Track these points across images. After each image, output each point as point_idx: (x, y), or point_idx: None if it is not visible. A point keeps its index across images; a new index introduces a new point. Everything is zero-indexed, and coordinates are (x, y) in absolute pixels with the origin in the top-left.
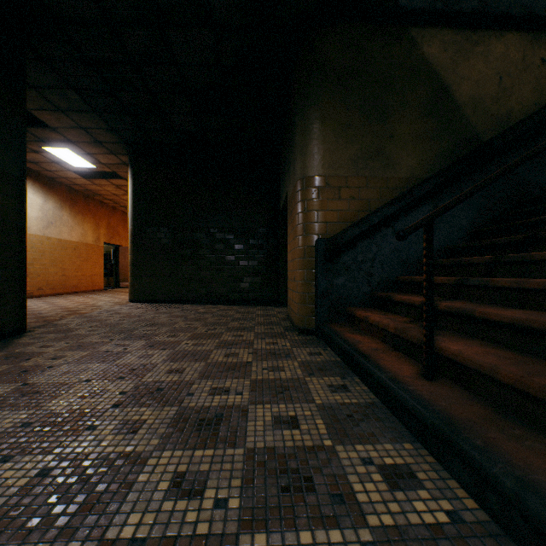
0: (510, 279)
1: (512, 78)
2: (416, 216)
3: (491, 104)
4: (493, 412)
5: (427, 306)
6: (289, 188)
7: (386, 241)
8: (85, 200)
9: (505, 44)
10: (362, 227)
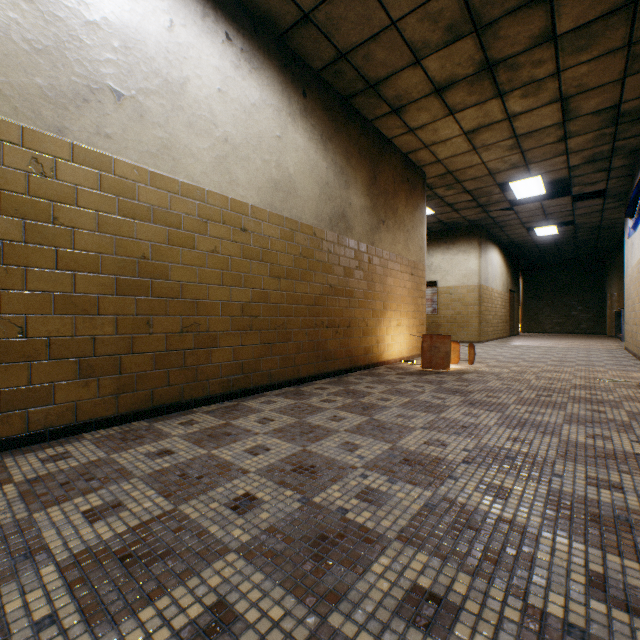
0: None
1: None
2: None
3: None
4: None
5: None
6: (606, 292)
7: None
8: None
9: None
10: None
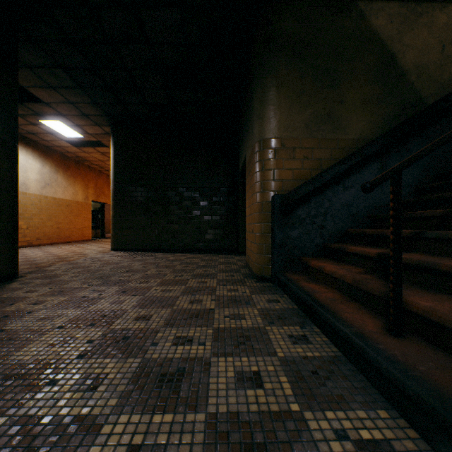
0: None
1: None
2: (365, 173)
3: (435, 70)
4: None
5: (395, 260)
6: (248, 150)
7: (337, 196)
8: (76, 165)
9: (448, 15)
10: (315, 184)
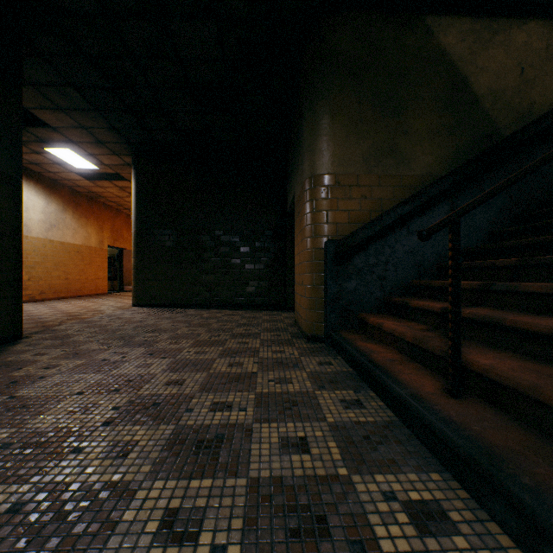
0: (543, 284)
1: (534, 69)
2: (432, 216)
3: (512, 97)
4: (536, 439)
5: (454, 315)
6: (297, 187)
7: (400, 242)
8: (89, 203)
9: (527, 33)
10: (374, 228)
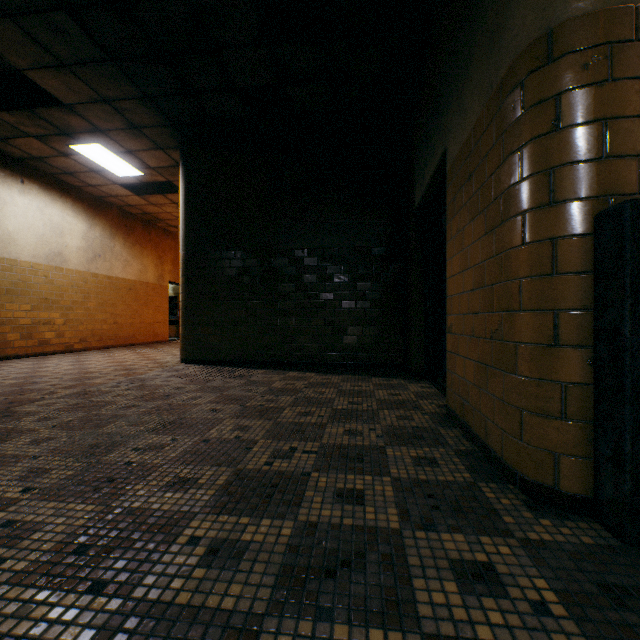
0: None
1: None
2: None
3: None
4: None
5: None
6: (459, 126)
7: None
8: (144, 228)
9: None
10: None
